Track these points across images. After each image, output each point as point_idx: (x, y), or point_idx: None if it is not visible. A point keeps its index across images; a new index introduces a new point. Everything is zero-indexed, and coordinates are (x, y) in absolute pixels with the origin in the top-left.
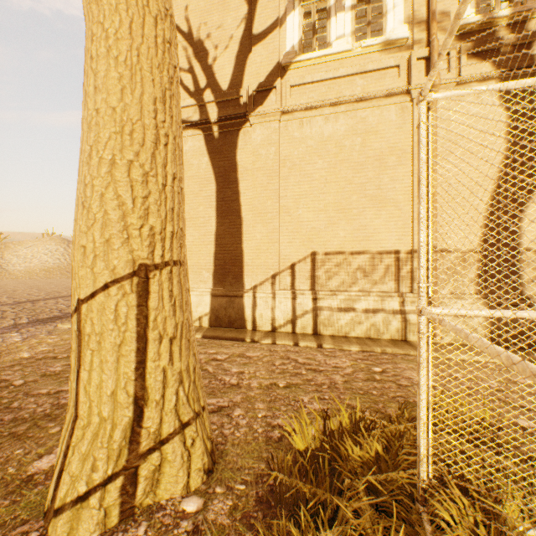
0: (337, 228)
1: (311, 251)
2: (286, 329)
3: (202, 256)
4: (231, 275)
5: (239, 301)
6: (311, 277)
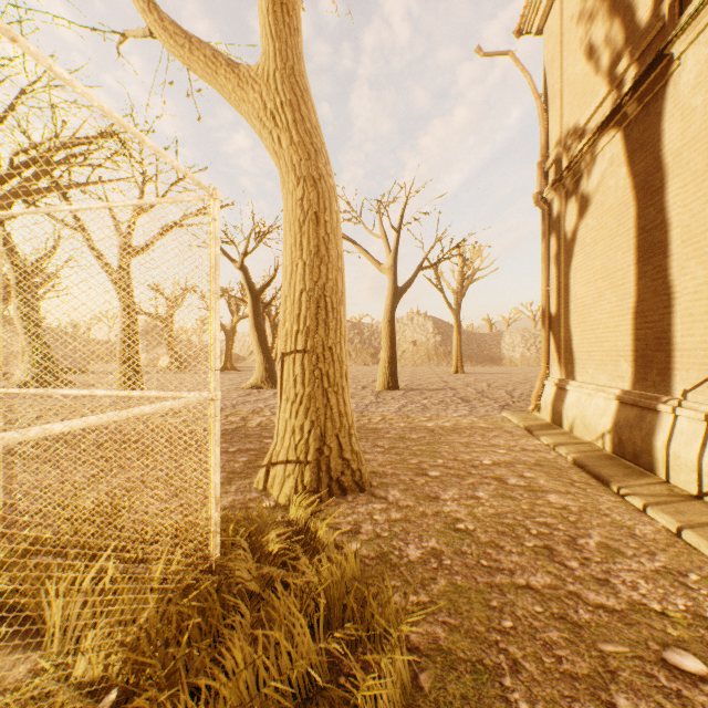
0: None
1: None
2: None
3: (618, 335)
4: (654, 369)
5: (650, 419)
6: None
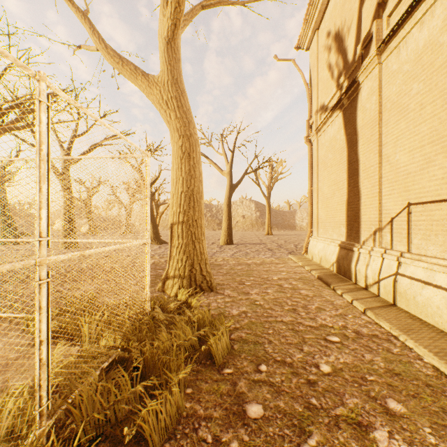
0: (433, 167)
1: (407, 203)
2: (373, 290)
3: (341, 214)
4: (353, 231)
5: (350, 255)
6: (407, 235)
